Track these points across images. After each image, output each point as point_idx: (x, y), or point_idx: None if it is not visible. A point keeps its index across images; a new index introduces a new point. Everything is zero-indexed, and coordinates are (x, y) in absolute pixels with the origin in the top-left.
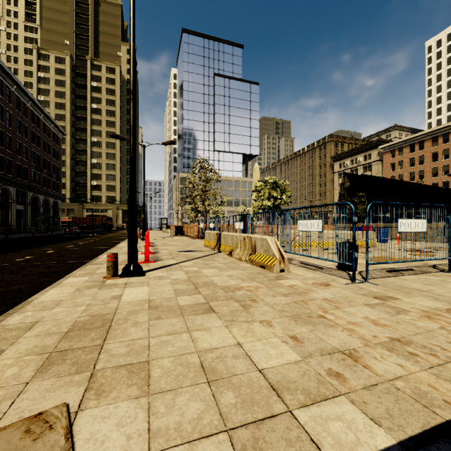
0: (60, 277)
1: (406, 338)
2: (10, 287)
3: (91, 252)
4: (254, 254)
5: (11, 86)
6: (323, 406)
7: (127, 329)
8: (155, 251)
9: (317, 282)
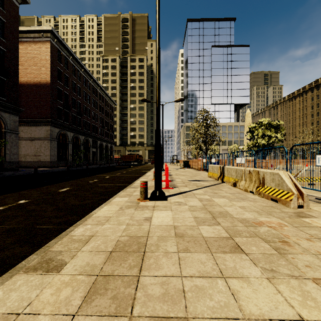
0: (111, 196)
1: None
2: (83, 201)
3: (130, 178)
4: (263, 186)
5: (90, 80)
6: None
7: (159, 259)
8: (171, 180)
9: None
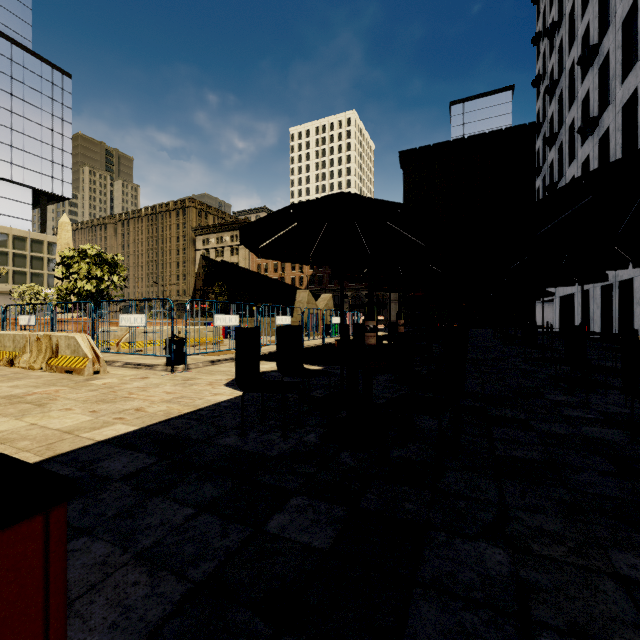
0: None
1: (184, 396)
2: None
3: None
4: (56, 357)
5: None
6: (102, 429)
7: None
8: None
9: (136, 377)
